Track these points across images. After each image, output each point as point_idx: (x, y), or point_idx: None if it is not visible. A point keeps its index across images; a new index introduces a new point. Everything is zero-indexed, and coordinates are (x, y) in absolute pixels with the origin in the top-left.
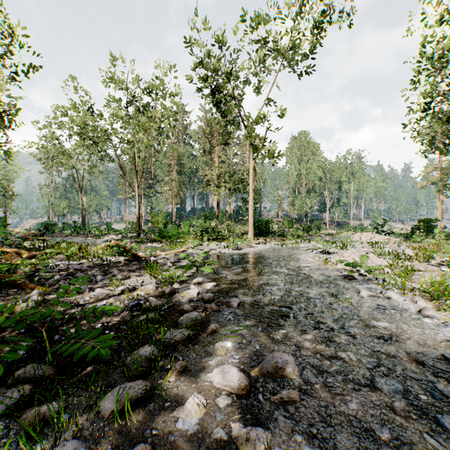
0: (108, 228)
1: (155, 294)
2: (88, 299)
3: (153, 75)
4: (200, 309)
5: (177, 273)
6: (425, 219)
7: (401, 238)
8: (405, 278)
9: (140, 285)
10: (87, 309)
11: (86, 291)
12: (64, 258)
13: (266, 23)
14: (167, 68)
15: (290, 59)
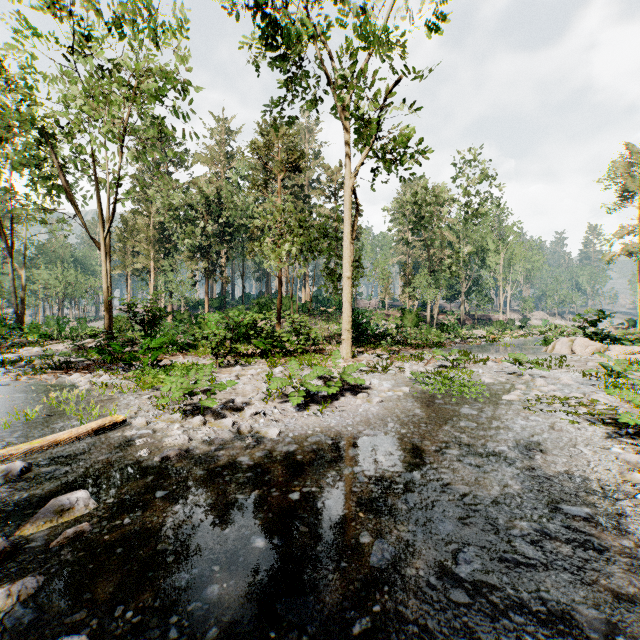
0: (61, 327)
1: None
2: None
3: None
4: None
5: None
6: None
7: None
8: None
9: None
10: None
11: None
12: None
13: None
14: None
15: None
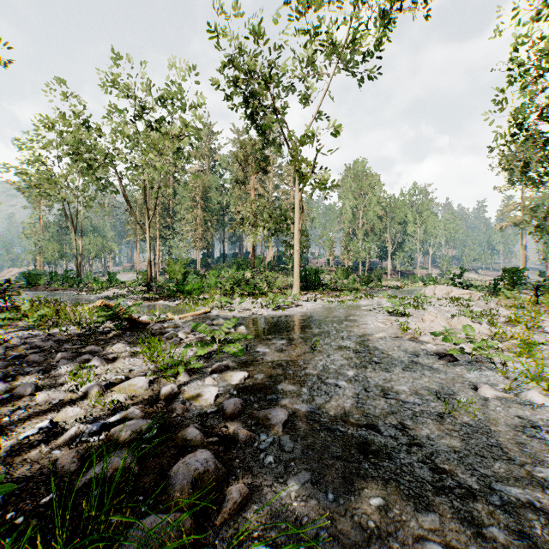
0: (111, 279)
1: (143, 399)
2: (22, 413)
3: (168, 78)
4: (216, 434)
5: (190, 351)
6: (511, 268)
7: (484, 292)
8: (529, 358)
9: (124, 379)
10: (5, 441)
11: (27, 393)
12: (27, 326)
13: (318, 10)
14: (187, 70)
15: (346, 62)
